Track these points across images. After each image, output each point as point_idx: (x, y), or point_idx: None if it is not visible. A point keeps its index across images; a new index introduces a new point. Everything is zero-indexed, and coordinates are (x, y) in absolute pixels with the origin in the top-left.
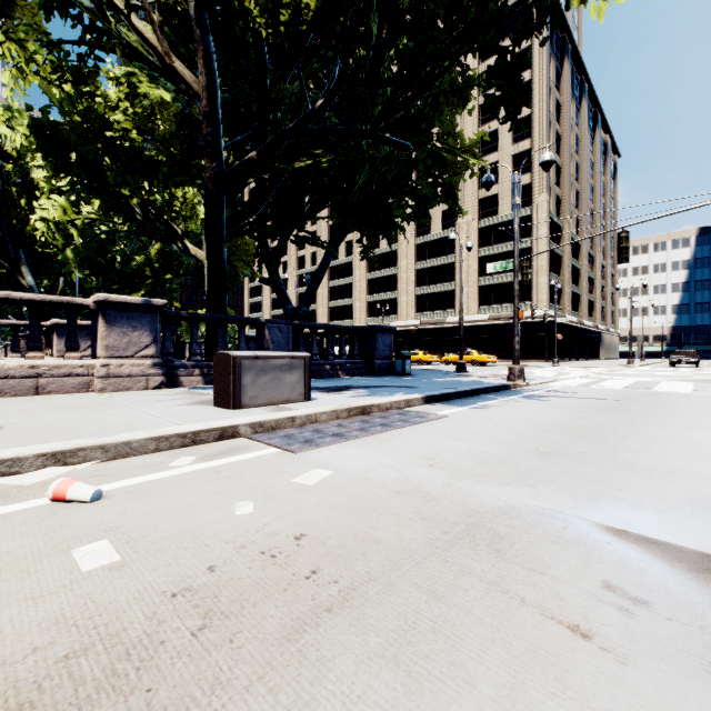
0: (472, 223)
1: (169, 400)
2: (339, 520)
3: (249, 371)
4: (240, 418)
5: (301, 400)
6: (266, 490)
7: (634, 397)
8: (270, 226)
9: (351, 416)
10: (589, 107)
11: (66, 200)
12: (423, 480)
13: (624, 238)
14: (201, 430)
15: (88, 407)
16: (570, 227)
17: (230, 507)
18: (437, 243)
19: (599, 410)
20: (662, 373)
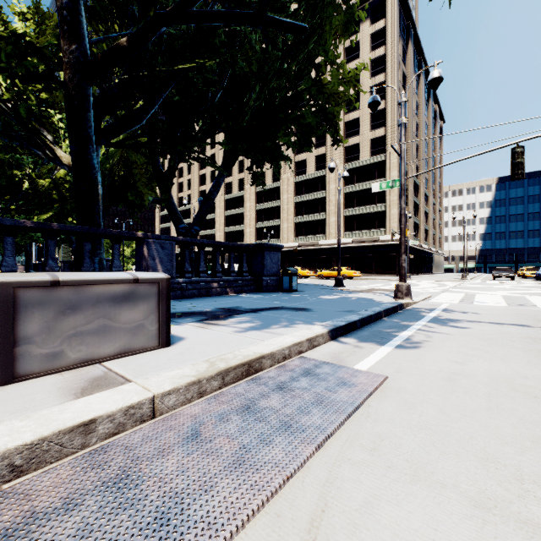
0: (339, 166)
1: None
2: None
3: (37, 309)
4: None
5: (152, 347)
6: None
7: None
8: (158, 143)
9: (227, 382)
10: (425, 82)
11: None
12: None
13: (520, 153)
14: None
15: None
16: (413, 171)
17: None
18: (311, 182)
19: None
20: (503, 287)
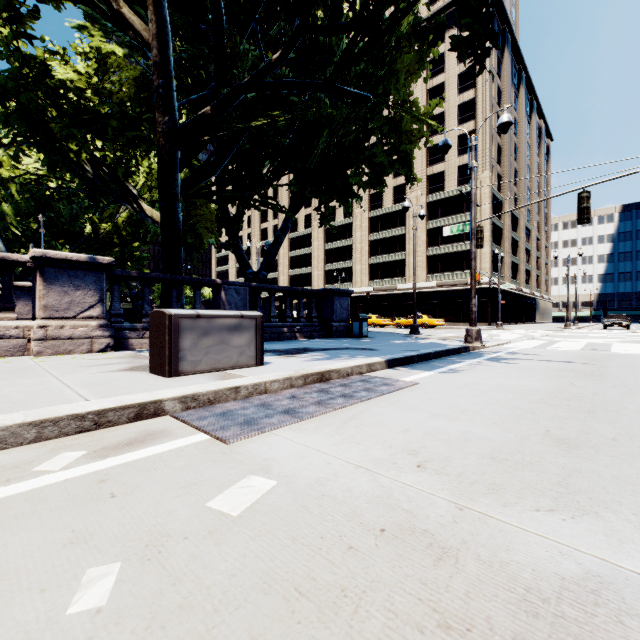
0: (421, 198)
1: (104, 365)
2: (272, 635)
3: (189, 332)
4: (169, 389)
5: (252, 365)
6: (156, 530)
7: (601, 359)
8: (229, 190)
9: (307, 383)
10: (526, 94)
11: (3, 150)
12: (416, 500)
13: (586, 198)
14: (109, 408)
15: (1, 374)
16: (510, 202)
17: (68, 585)
18: (388, 217)
19: (579, 375)
20: (604, 335)
